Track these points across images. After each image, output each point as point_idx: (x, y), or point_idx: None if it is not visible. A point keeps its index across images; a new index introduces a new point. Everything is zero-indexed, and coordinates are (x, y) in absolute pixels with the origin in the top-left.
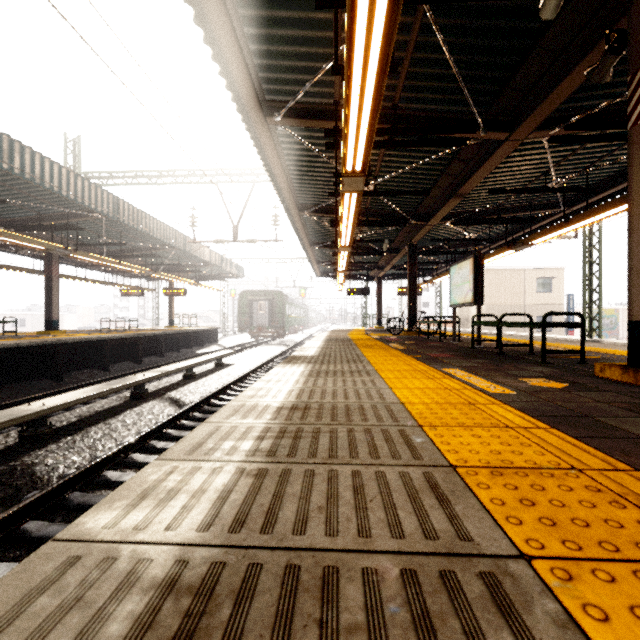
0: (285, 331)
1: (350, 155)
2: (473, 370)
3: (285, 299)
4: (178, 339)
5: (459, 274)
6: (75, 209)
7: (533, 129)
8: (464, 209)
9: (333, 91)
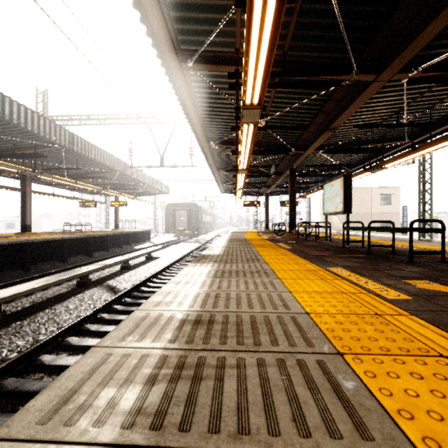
0: (199, 232)
1: (249, 89)
2: (356, 270)
3: (199, 209)
4: (120, 238)
5: (331, 190)
6: (41, 142)
7: (397, 71)
8: (332, 141)
9: (235, 41)
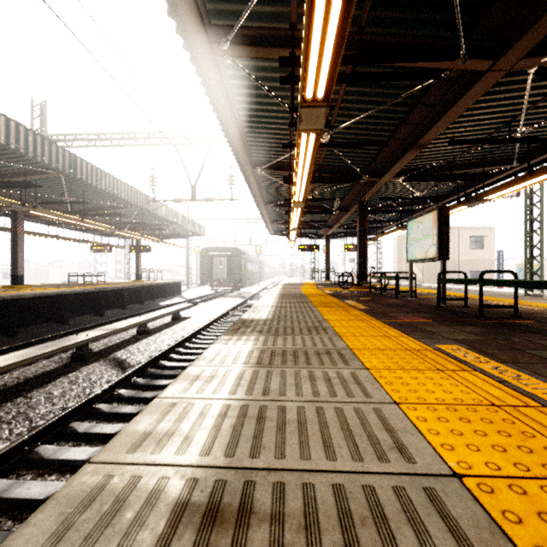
0: (242, 284)
1: (312, 71)
2: (482, 349)
3: (242, 255)
4: (142, 292)
5: (419, 228)
6: (33, 166)
7: (525, 53)
8: (416, 166)
9: (289, 11)
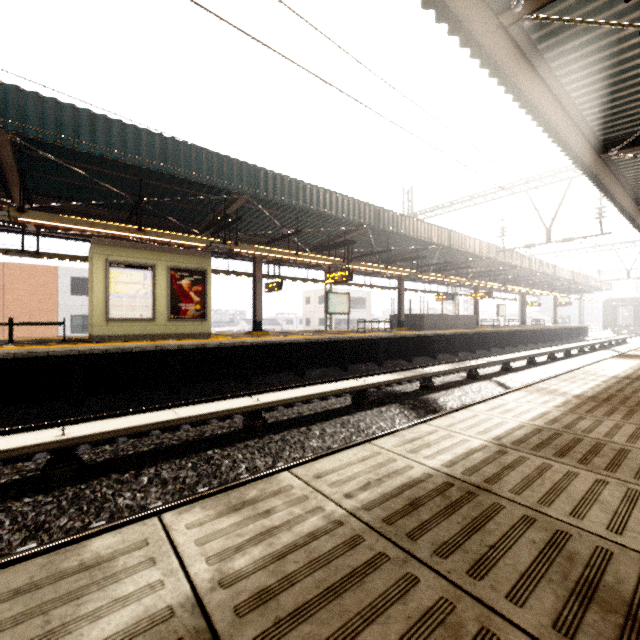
0: None
1: None
2: None
3: None
4: (576, 331)
5: None
6: (551, 277)
7: None
8: None
9: None
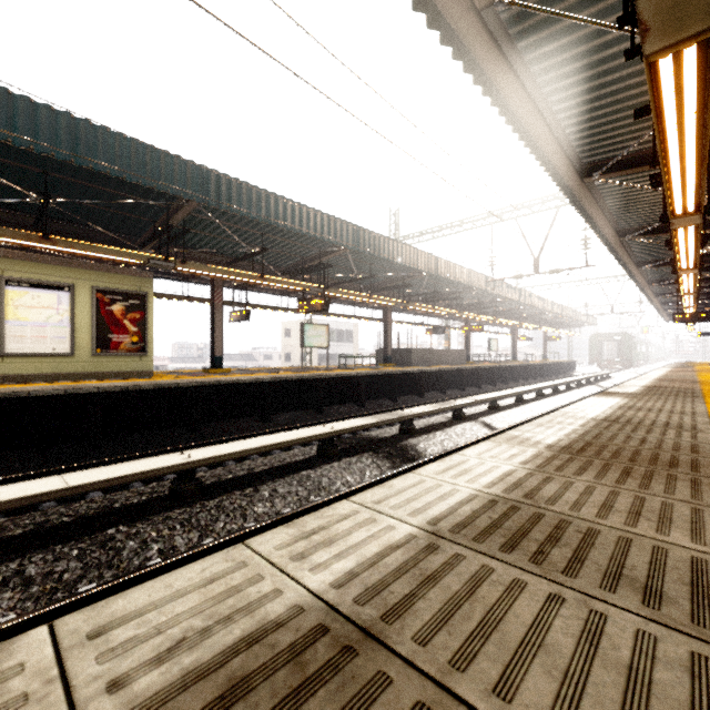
0: (632, 364)
1: None
2: None
3: (632, 339)
4: (564, 366)
5: None
6: (541, 311)
7: None
8: None
9: None
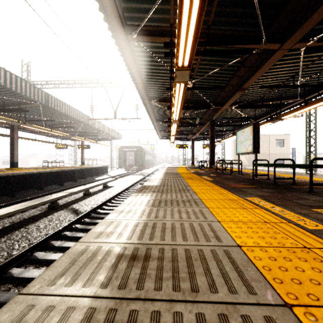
0: (143, 167)
1: (181, 52)
2: (269, 199)
3: (143, 150)
4: (85, 172)
5: (243, 135)
6: (24, 100)
7: (298, 40)
8: (242, 99)
9: (169, 17)
